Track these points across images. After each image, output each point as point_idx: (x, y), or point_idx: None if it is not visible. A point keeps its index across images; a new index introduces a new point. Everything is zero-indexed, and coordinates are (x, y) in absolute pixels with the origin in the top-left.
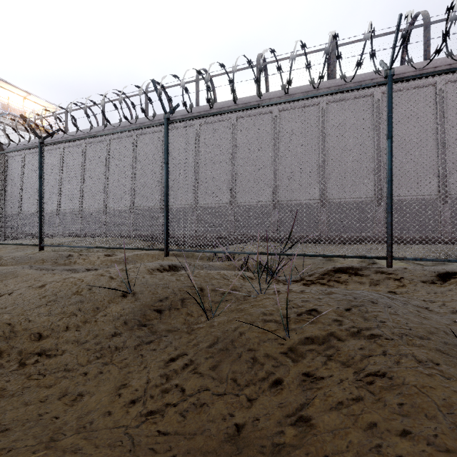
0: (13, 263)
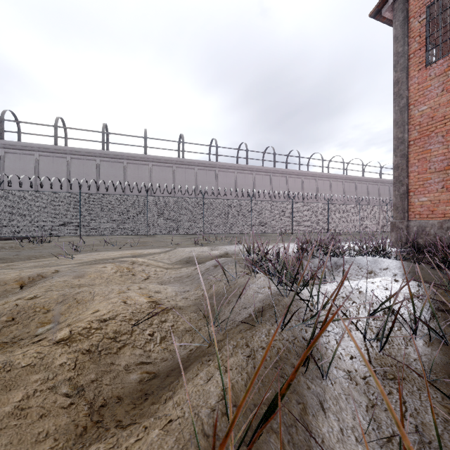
0: None
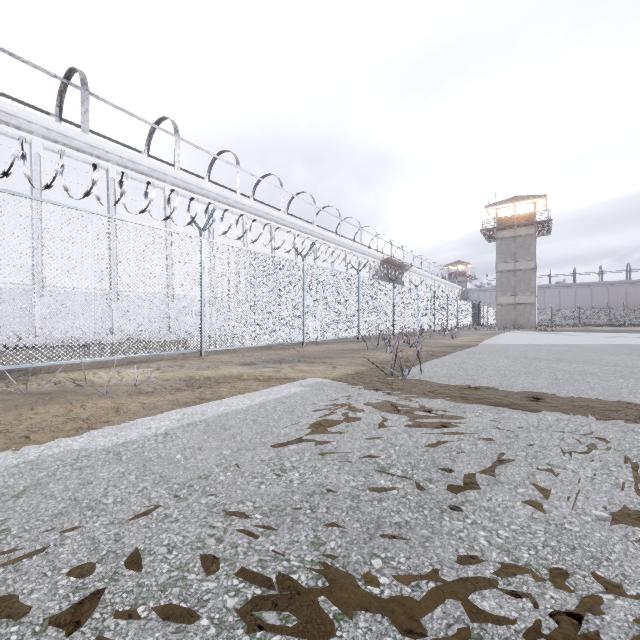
0: None
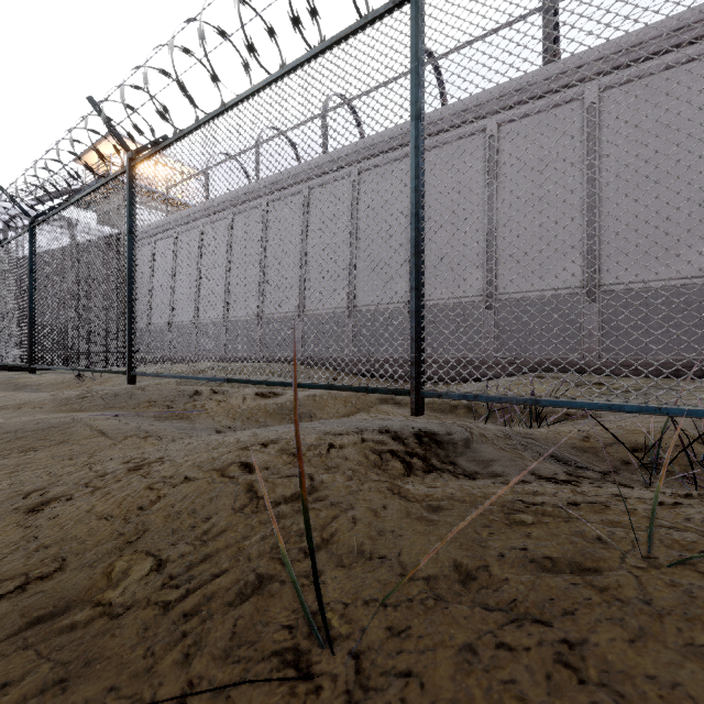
0: (100, 405)
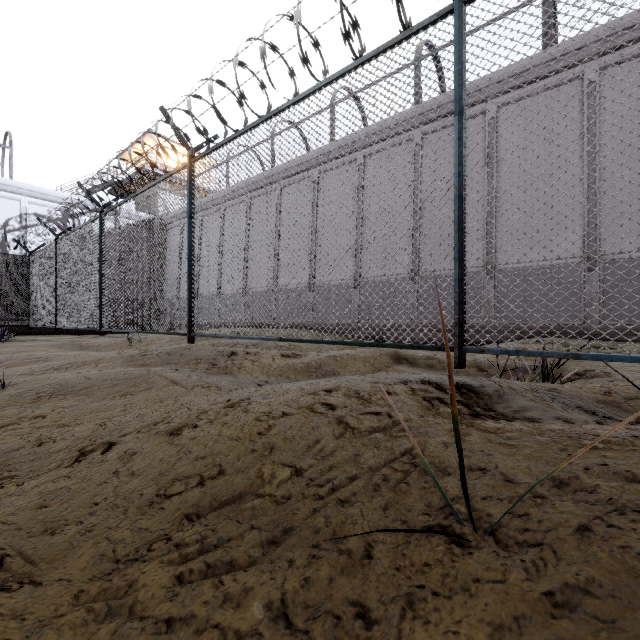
0: (158, 362)
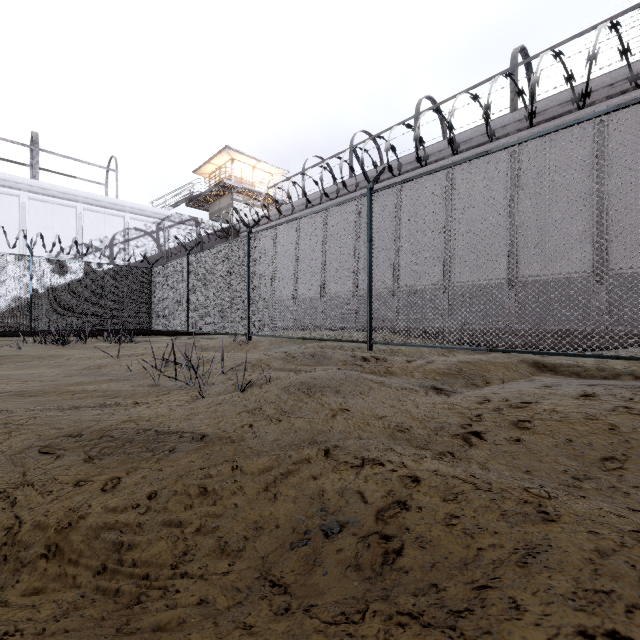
0: (313, 364)
